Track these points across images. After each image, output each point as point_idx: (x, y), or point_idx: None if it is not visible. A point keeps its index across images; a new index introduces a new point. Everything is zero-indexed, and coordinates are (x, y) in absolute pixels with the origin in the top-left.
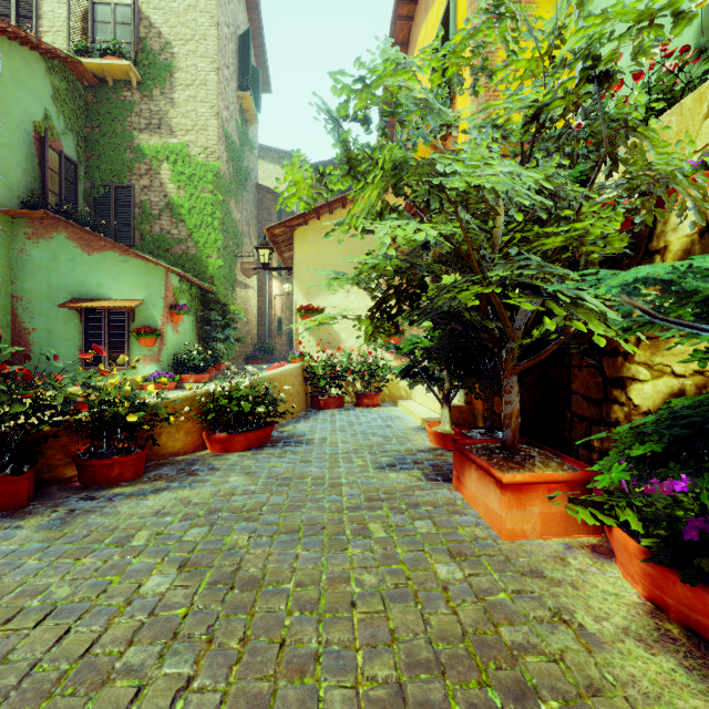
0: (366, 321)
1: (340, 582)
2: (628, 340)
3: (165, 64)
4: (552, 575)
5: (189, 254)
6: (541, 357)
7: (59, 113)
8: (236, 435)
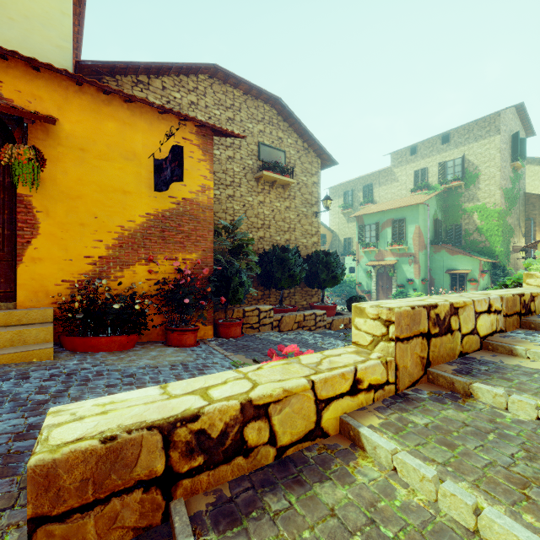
0: None
1: None
2: None
3: (475, 175)
4: None
5: (486, 247)
6: None
7: (437, 208)
8: None
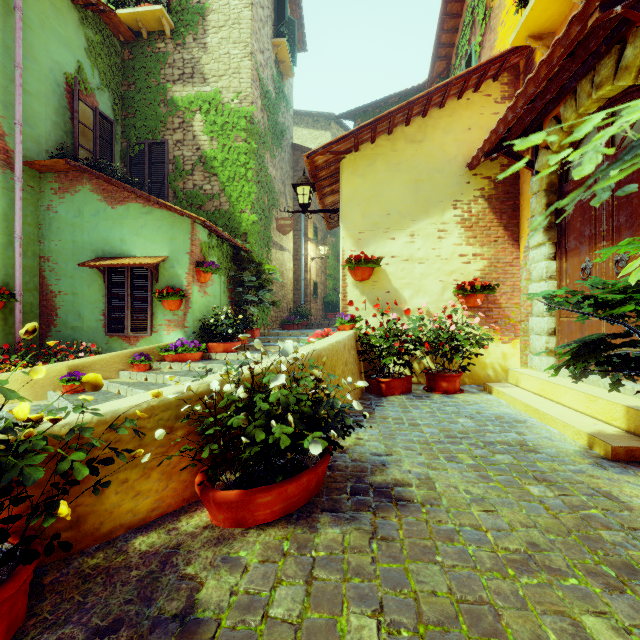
0: None
1: None
2: None
3: (198, 7)
4: None
5: (222, 210)
6: None
7: (93, 67)
8: (259, 493)
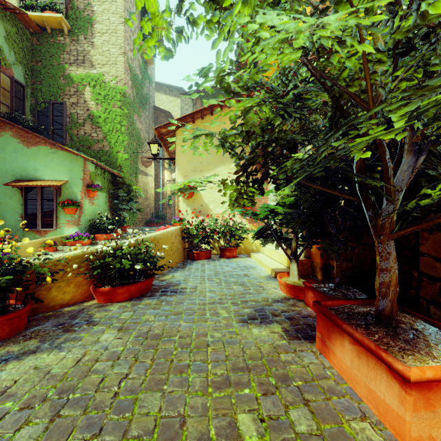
0: (230, 187)
1: None
2: None
3: (87, 18)
4: None
5: (104, 150)
6: (436, 220)
7: (10, 49)
8: (118, 288)
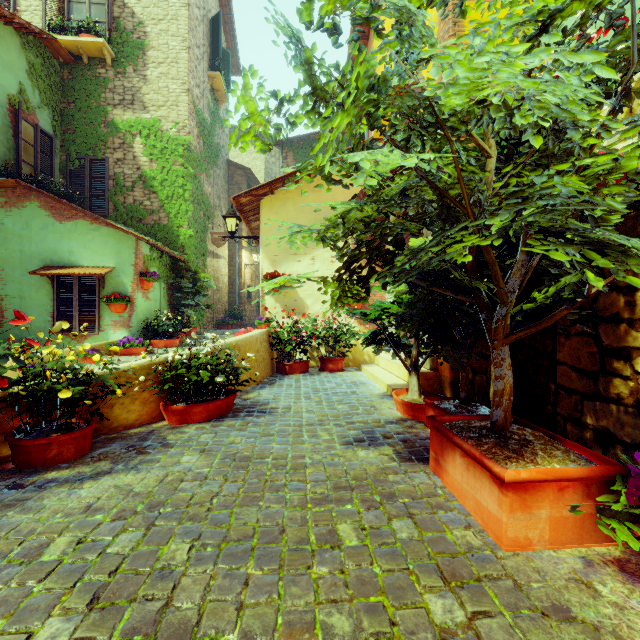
0: (332, 284)
1: (301, 629)
2: (635, 305)
3: (138, 43)
4: (583, 615)
5: (161, 224)
6: (543, 324)
7: (34, 87)
8: (195, 406)
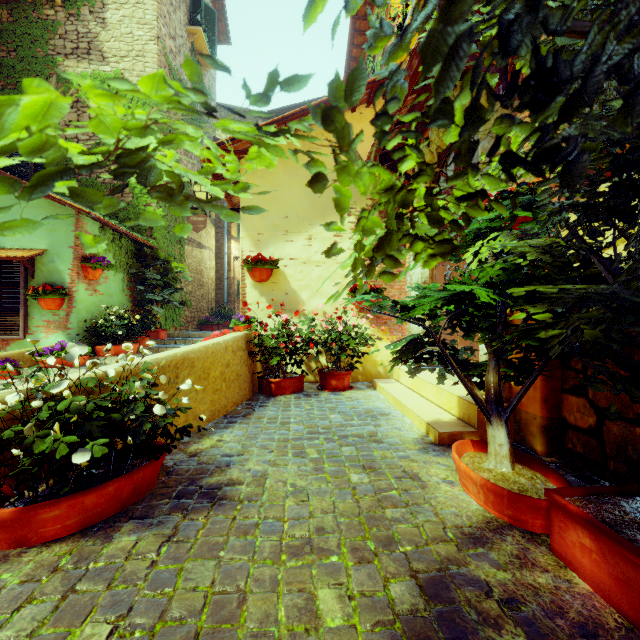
0: (366, 173)
1: None
2: None
3: None
4: None
5: (124, 201)
6: None
7: None
8: (43, 508)
